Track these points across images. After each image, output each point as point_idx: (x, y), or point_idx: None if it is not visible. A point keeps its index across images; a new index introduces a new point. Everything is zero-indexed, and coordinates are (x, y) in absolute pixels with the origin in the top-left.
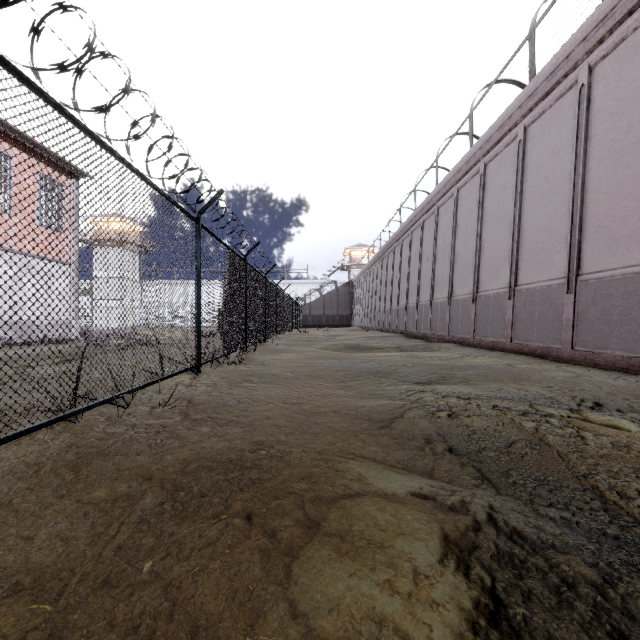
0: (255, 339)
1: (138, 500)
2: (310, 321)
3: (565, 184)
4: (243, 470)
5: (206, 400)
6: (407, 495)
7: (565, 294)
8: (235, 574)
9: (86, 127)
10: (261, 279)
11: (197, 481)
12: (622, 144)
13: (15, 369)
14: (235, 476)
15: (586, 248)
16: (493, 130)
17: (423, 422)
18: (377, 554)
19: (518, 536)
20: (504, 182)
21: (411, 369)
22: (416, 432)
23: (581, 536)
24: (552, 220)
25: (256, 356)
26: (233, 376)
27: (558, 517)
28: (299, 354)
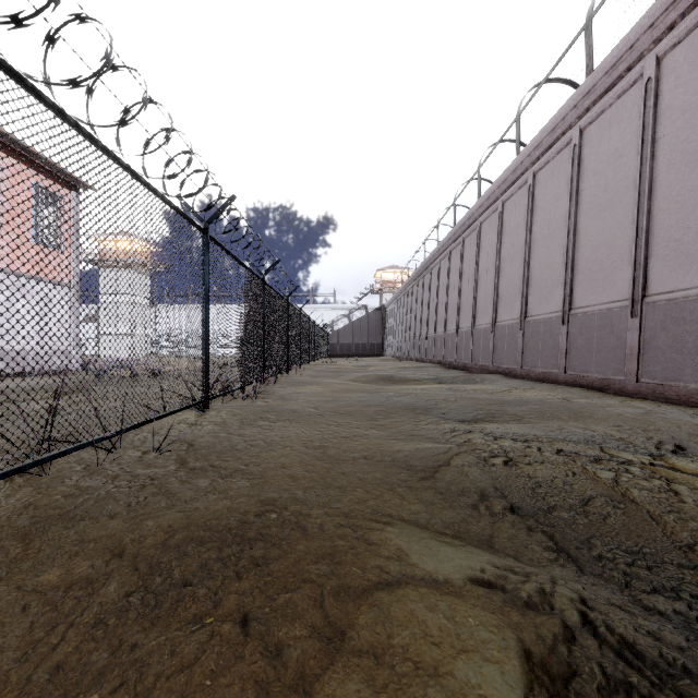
0: (275, 370)
1: (99, 587)
2: (338, 350)
3: (628, 193)
4: (244, 544)
5: (211, 443)
6: (465, 583)
7: (629, 318)
8: None
9: (55, 105)
10: (282, 302)
11: (180, 561)
12: (697, 144)
13: None
14: (232, 553)
15: (654, 265)
16: (544, 134)
17: (475, 472)
18: (430, 689)
19: (630, 652)
20: (556, 192)
21: (453, 404)
22: (467, 485)
23: None
24: (613, 234)
25: (276, 389)
26: (247, 413)
27: (671, 612)
28: (325, 387)
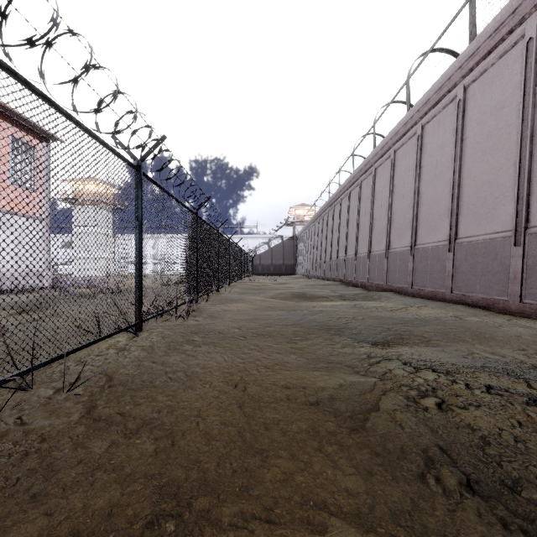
0: (207, 289)
1: None
2: (260, 270)
3: (510, 138)
4: None
5: (131, 376)
6: None
7: (512, 247)
8: None
9: None
10: (214, 233)
11: None
12: None
13: None
14: None
15: (536, 201)
16: (431, 92)
17: (410, 421)
18: None
19: None
20: (442, 141)
21: (362, 324)
22: (405, 442)
23: None
24: (496, 174)
25: (207, 306)
26: (176, 334)
27: None
28: (249, 304)
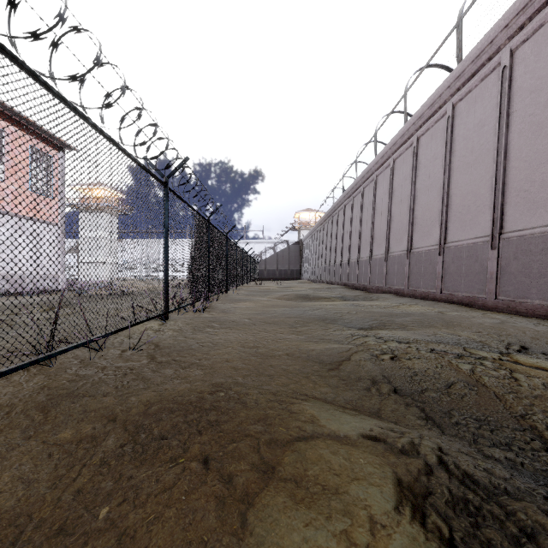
0: (217, 290)
1: (101, 441)
2: (265, 275)
3: (489, 154)
4: (202, 412)
5: (172, 344)
6: (359, 437)
7: (489, 250)
8: (190, 523)
9: (60, 94)
10: (223, 238)
11: (158, 423)
12: (541, 118)
13: (5, 316)
14: (194, 418)
15: (508, 210)
16: (425, 108)
17: (368, 364)
18: (332, 501)
19: (470, 480)
20: (434, 153)
21: (354, 316)
22: (362, 374)
23: (528, 478)
24: (477, 185)
25: (218, 305)
26: (197, 322)
27: (503, 458)
28: (256, 303)
